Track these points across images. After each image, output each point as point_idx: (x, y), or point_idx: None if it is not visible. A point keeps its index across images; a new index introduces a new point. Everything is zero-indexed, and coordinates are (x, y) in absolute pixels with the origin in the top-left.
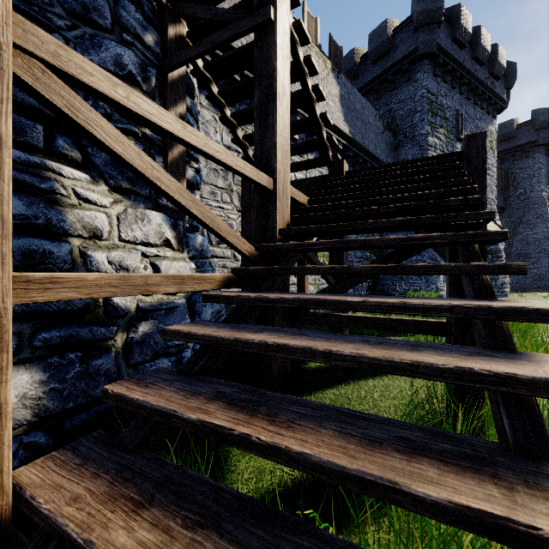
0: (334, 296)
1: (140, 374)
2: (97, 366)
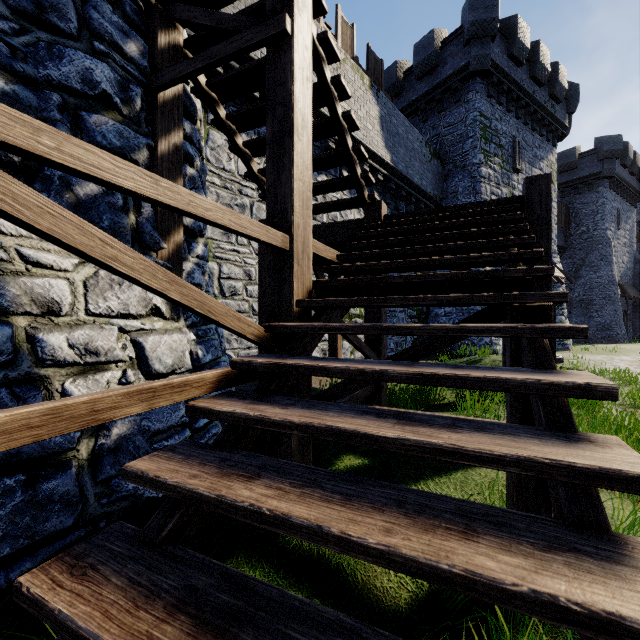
0: (360, 418)
1: (83, 542)
2: (49, 491)
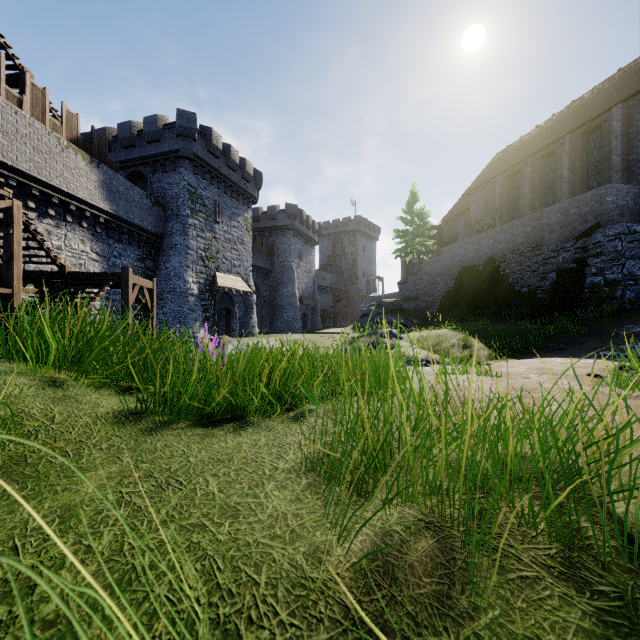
0: None
1: None
2: None
